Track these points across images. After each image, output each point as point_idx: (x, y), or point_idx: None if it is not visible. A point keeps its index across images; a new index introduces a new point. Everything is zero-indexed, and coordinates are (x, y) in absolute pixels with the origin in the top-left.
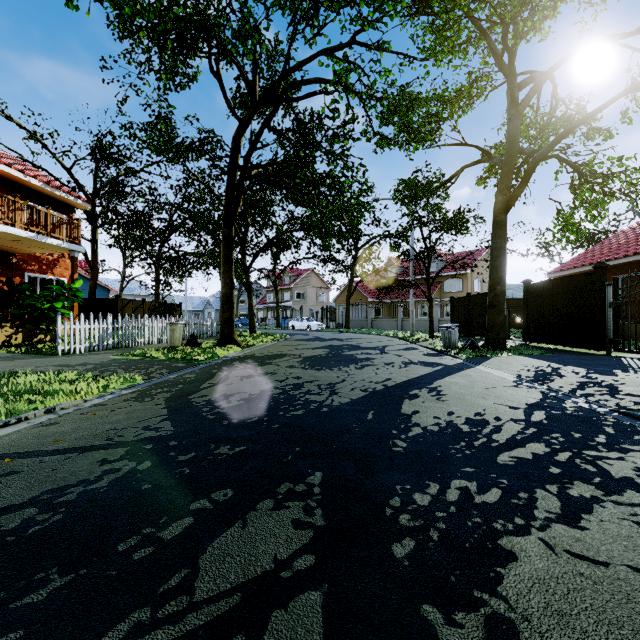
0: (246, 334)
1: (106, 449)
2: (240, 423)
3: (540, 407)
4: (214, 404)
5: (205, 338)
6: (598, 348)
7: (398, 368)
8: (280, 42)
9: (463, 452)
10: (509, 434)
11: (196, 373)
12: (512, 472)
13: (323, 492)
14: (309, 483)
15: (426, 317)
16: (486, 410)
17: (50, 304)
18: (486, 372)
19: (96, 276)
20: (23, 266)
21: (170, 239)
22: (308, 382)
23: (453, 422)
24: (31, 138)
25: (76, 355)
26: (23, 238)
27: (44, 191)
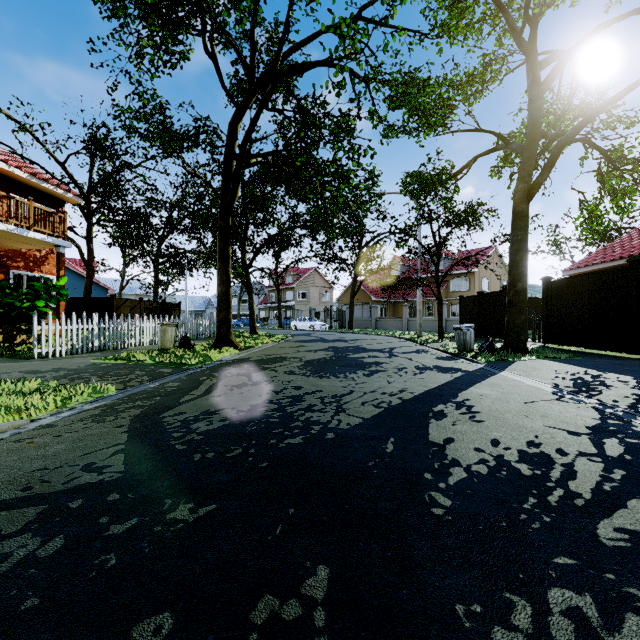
0: (246, 335)
1: (11, 509)
2: (216, 459)
3: (607, 432)
4: (190, 426)
5: (202, 339)
6: (633, 351)
7: (412, 375)
8: (280, 23)
9: (540, 519)
10: (591, 481)
11: (181, 381)
12: (638, 568)
13: (331, 624)
14: (306, 597)
15: (432, 317)
16: (539, 437)
17: (30, 303)
18: (515, 380)
19: (92, 275)
20: (7, 263)
21: (171, 238)
22: (309, 394)
23: (504, 458)
24: (21, 130)
25: (54, 359)
26: (1, 231)
27: (30, 183)
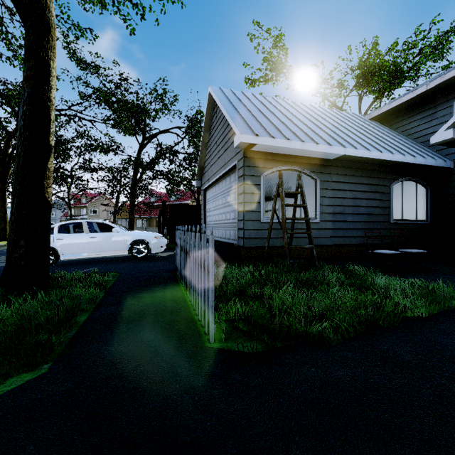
0: None
1: None
2: None
3: None
4: None
5: None
6: None
7: None
8: None
9: None
10: None
11: None
12: None
13: None
14: None
15: None
16: None
17: None
18: None
19: None
20: None
21: None
22: None
23: None
24: None
25: None
26: None
27: None
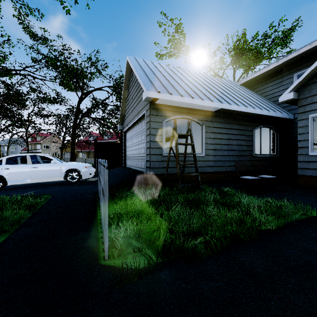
0: None
1: None
2: None
3: None
4: None
5: None
6: None
7: None
8: None
9: None
10: None
11: None
12: None
13: None
14: None
15: None
16: None
17: None
18: None
19: None
20: None
21: None
22: None
23: None
24: None
25: None
26: None
27: None
